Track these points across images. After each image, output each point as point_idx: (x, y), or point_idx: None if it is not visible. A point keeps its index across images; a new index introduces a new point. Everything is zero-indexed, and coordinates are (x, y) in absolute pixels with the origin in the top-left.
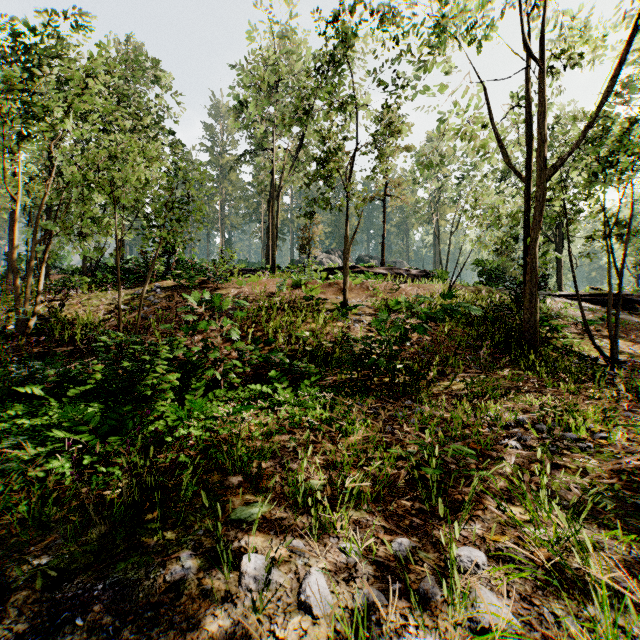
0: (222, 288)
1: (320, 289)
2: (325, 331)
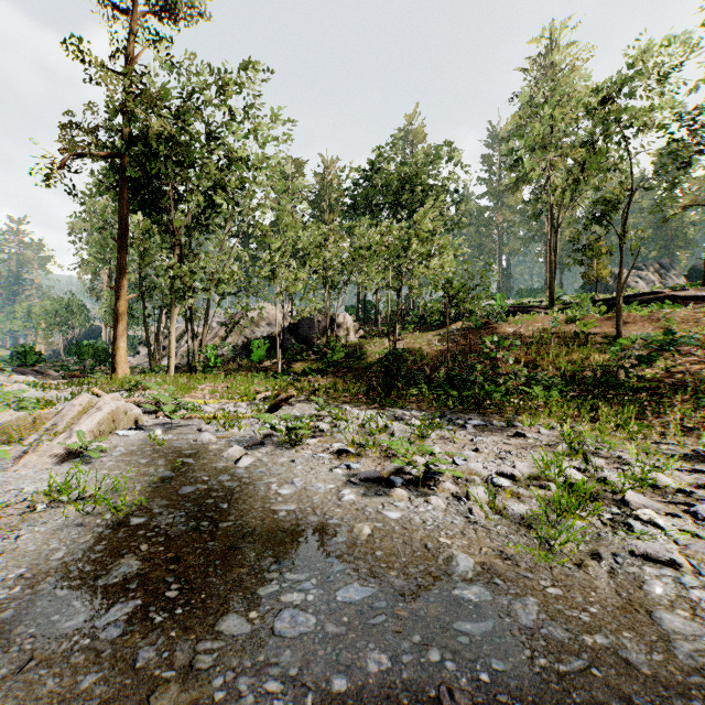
0: (501, 327)
1: (596, 323)
2: (588, 361)
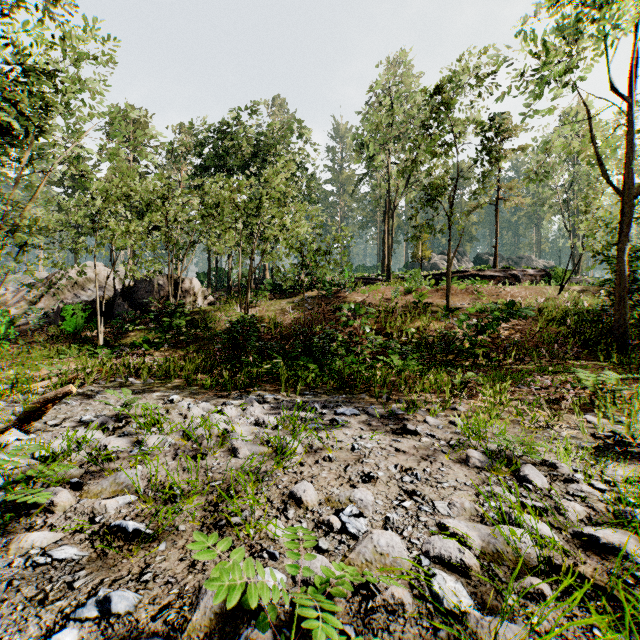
0: (351, 296)
1: (428, 294)
2: (429, 328)
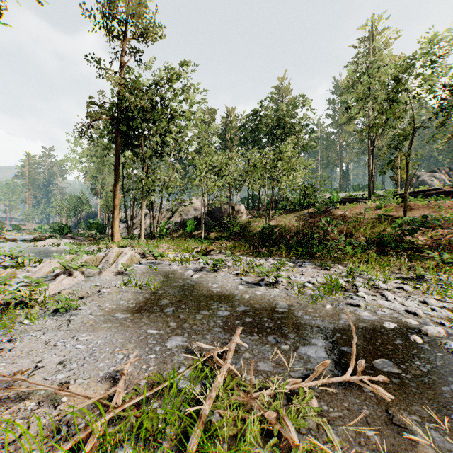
0: (334, 212)
1: (394, 209)
2: (384, 232)
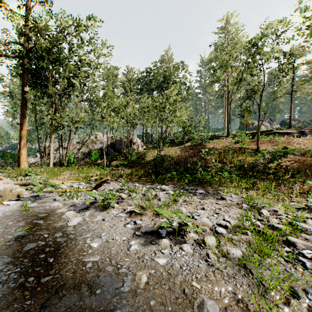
0: (207, 145)
1: (248, 143)
2: (246, 160)
